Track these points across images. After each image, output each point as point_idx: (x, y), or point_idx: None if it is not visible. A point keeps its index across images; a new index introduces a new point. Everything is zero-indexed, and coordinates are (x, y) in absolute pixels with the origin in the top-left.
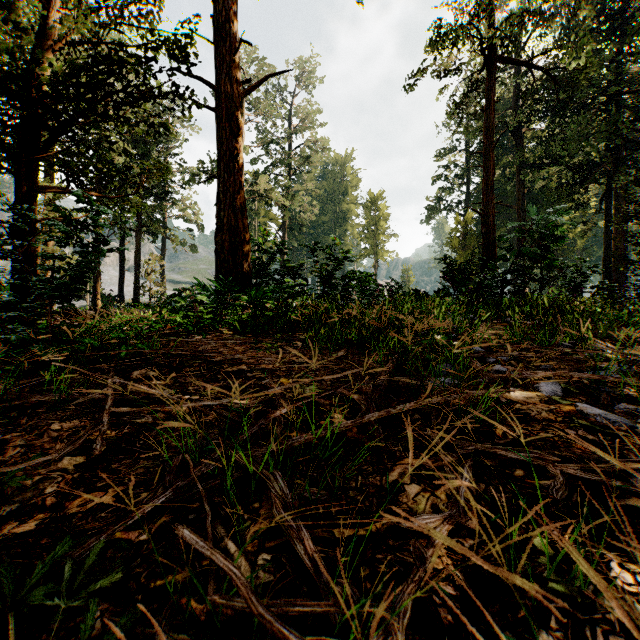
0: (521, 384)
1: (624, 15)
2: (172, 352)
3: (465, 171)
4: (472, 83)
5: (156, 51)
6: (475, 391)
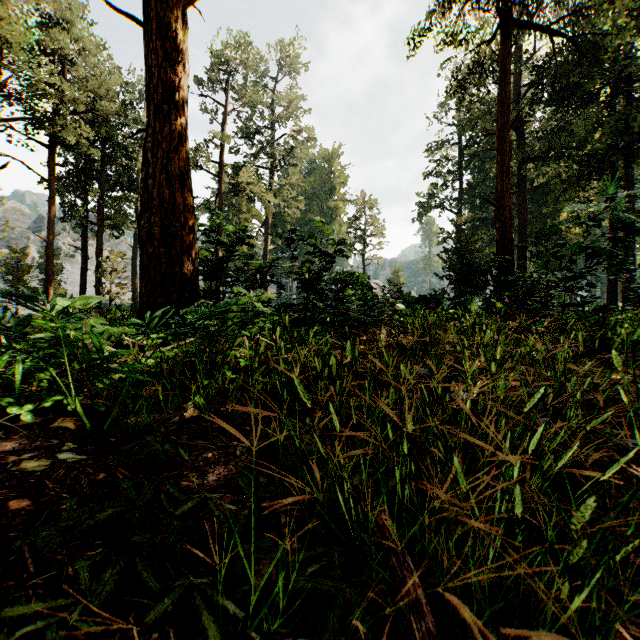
0: None
1: None
2: None
3: (459, 166)
4: (480, 57)
5: None
6: None
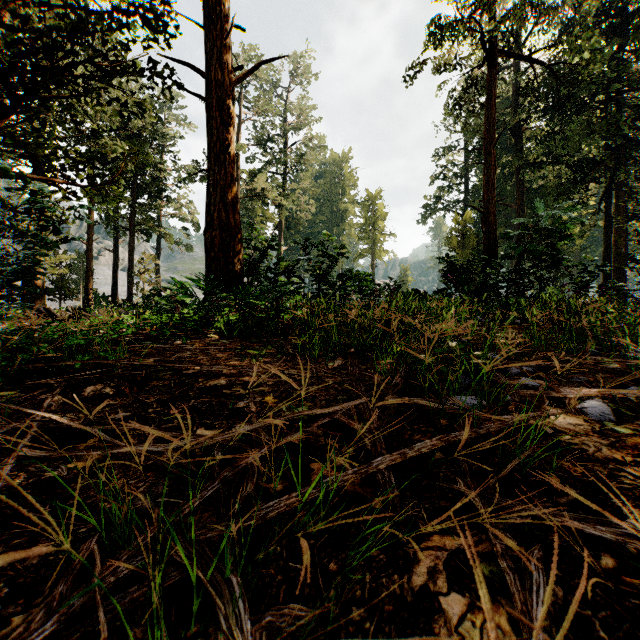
0: (558, 403)
1: (625, 12)
2: (136, 363)
3: (463, 170)
4: (472, 79)
5: (124, 12)
6: (509, 417)
